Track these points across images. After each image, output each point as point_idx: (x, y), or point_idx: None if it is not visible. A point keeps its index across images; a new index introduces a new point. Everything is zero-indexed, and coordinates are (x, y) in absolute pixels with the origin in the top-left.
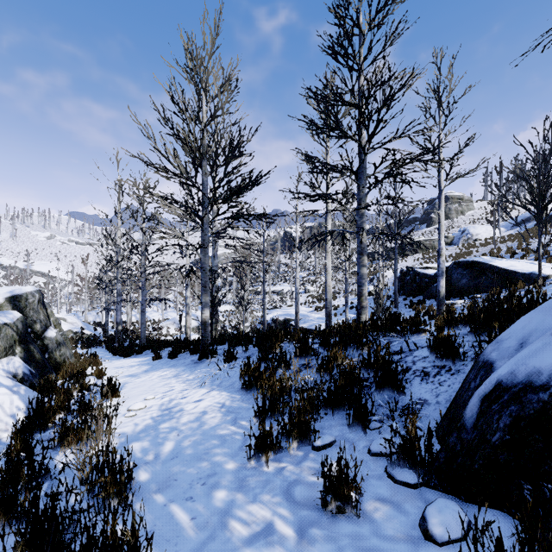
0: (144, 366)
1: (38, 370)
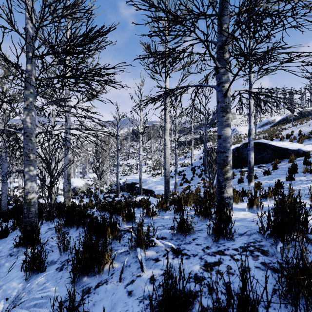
0: None
1: None
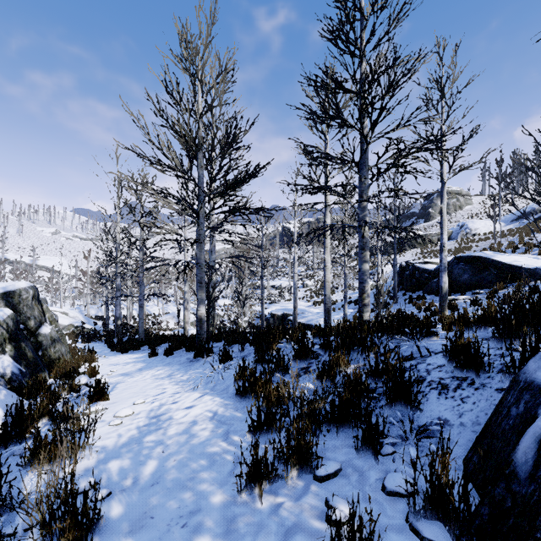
0: (139, 364)
1: (29, 369)
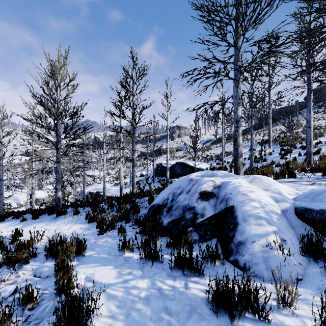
0: (18, 225)
1: None
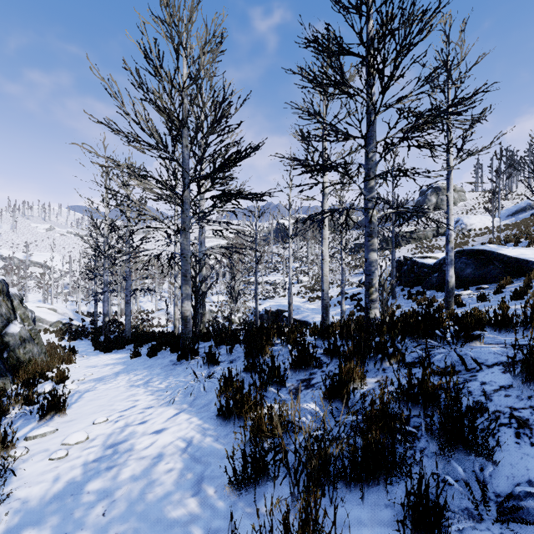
0: (118, 366)
1: None
